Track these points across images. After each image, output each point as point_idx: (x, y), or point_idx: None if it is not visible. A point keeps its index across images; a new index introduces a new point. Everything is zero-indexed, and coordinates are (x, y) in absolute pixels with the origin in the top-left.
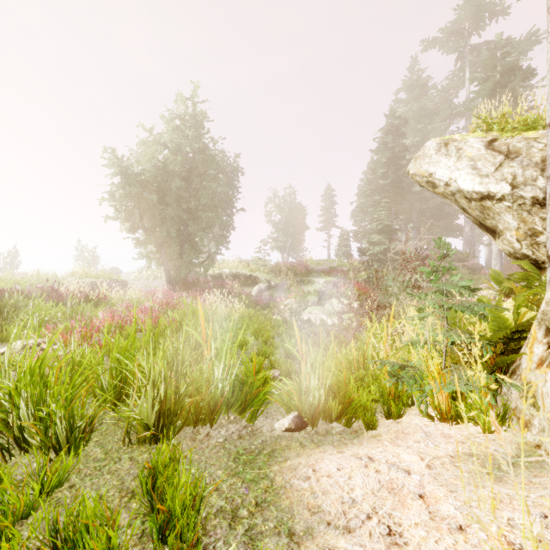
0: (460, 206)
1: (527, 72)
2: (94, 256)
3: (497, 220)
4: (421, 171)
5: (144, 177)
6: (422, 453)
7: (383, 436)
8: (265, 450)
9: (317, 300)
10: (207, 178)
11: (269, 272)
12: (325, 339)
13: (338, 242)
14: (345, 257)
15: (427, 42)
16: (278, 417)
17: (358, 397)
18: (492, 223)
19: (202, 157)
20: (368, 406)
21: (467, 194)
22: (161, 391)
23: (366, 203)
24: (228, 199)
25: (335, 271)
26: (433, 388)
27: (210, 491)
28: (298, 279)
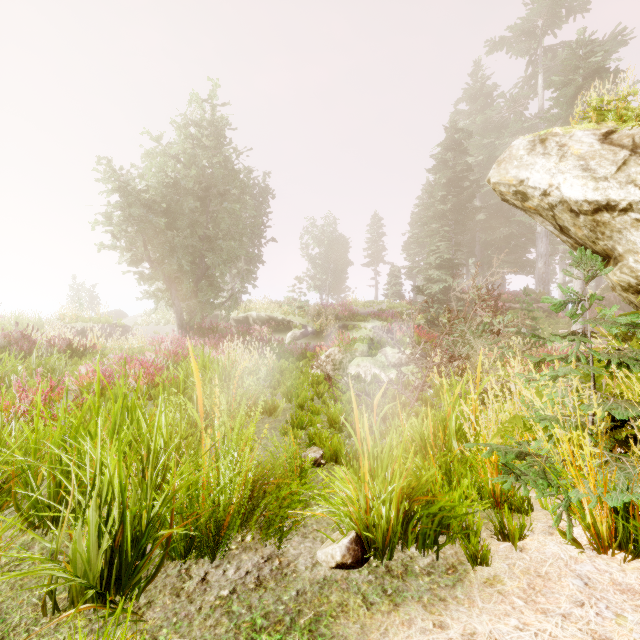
0: (557, 225)
1: (615, 75)
2: (92, 296)
3: (615, 240)
4: (508, 178)
5: (149, 195)
6: (599, 637)
7: (506, 582)
8: (303, 618)
9: (367, 349)
10: (229, 198)
11: (305, 316)
12: (381, 400)
13: (387, 280)
14: (395, 298)
15: (493, 43)
16: (323, 535)
17: (451, 504)
18: (608, 244)
19: (222, 172)
20: (469, 521)
21: (575, 205)
22: (115, 514)
23: (422, 233)
24: (255, 225)
25: (385, 315)
26: (583, 494)
27: None
28: (341, 324)
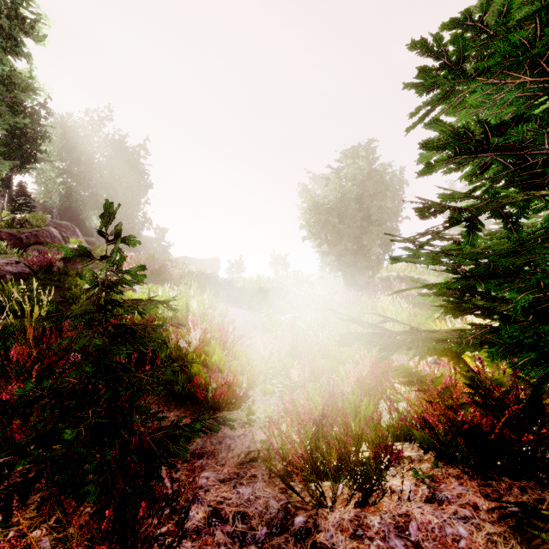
0: None
1: None
2: (284, 262)
3: None
4: None
5: (328, 206)
6: None
7: None
8: None
9: None
10: (377, 198)
11: (439, 276)
12: None
13: None
14: None
15: None
16: None
17: None
18: None
19: (372, 182)
20: None
21: None
22: None
23: None
24: (395, 213)
25: None
26: None
27: (394, 357)
28: None
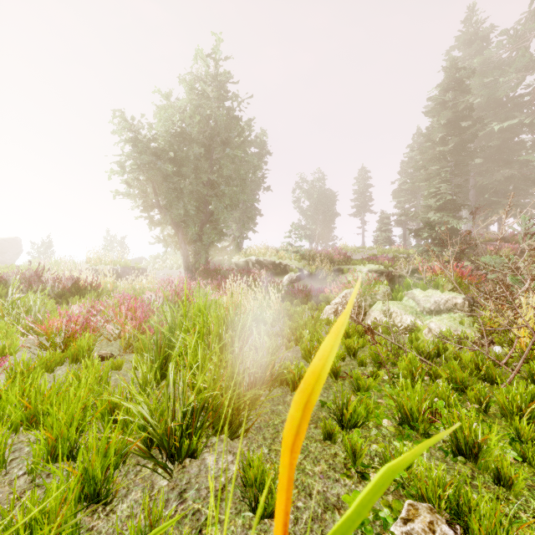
0: None
1: None
2: (122, 246)
3: None
4: None
5: (158, 144)
6: None
7: None
8: None
9: (389, 291)
10: (231, 145)
11: (301, 260)
12: (460, 370)
13: (377, 227)
14: (385, 243)
15: None
16: None
17: None
18: None
19: (225, 120)
20: None
21: None
22: None
23: (416, 177)
24: (255, 171)
25: (381, 258)
26: None
27: None
28: (335, 268)
